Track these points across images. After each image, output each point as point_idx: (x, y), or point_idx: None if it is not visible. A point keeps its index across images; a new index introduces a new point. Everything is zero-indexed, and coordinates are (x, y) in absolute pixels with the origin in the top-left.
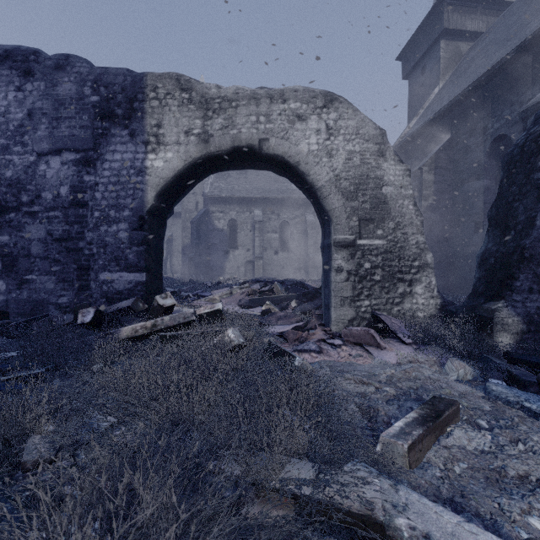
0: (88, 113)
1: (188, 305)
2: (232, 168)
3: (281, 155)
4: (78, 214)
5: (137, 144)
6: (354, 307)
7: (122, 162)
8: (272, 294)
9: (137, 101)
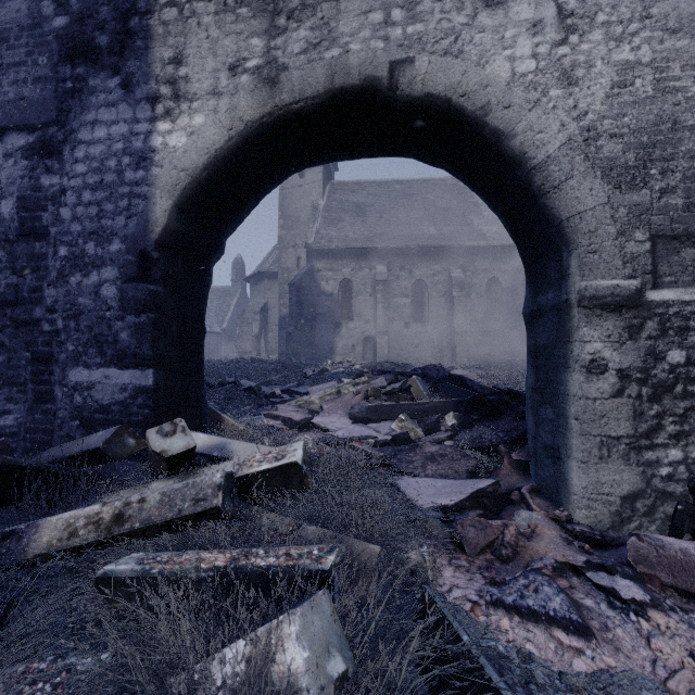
0: (47, 51)
1: (266, 415)
2: (333, 155)
3: (442, 95)
4: (33, 253)
5: (136, 104)
6: (639, 464)
7: (109, 143)
8: (409, 396)
9: (135, 15)
